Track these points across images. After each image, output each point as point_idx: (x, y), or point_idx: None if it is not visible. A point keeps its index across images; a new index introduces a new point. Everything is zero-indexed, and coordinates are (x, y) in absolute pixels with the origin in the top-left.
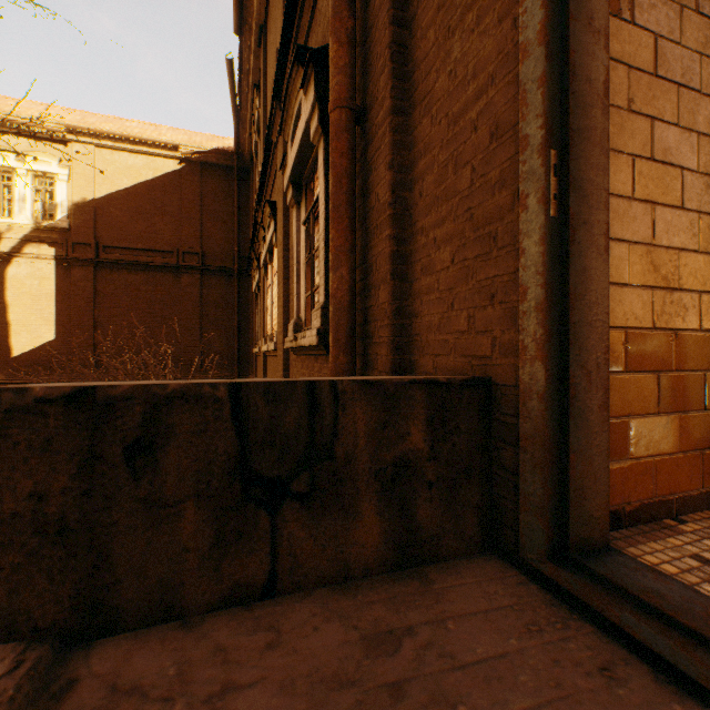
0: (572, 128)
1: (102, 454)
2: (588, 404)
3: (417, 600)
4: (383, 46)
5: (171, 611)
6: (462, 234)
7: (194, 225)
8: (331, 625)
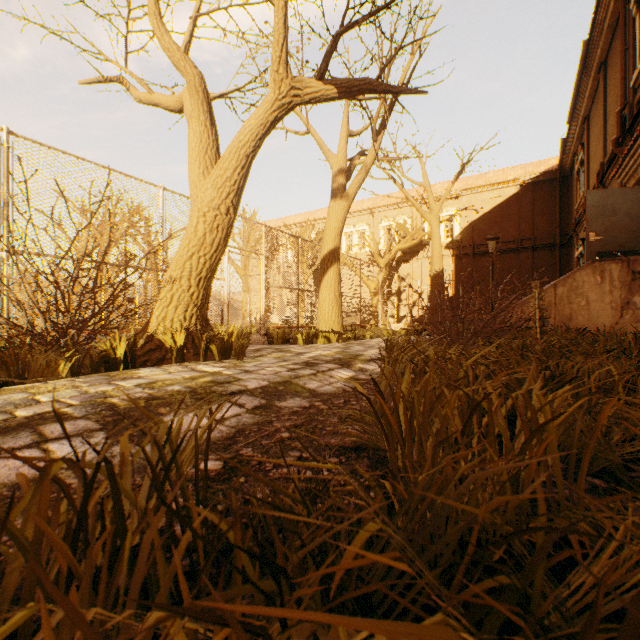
0: None
1: None
2: None
3: None
4: None
5: None
6: None
7: (527, 222)
8: None
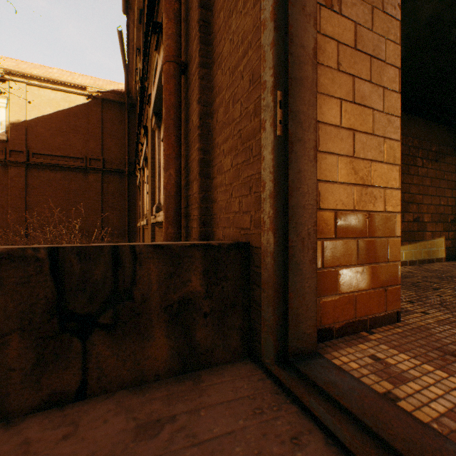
0: (291, 77)
1: None
2: (302, 259)
3: (186, 395)
4: (195, 21)
5: None
6: (236, 147)
7: (98, 141)
8: (118, 418)
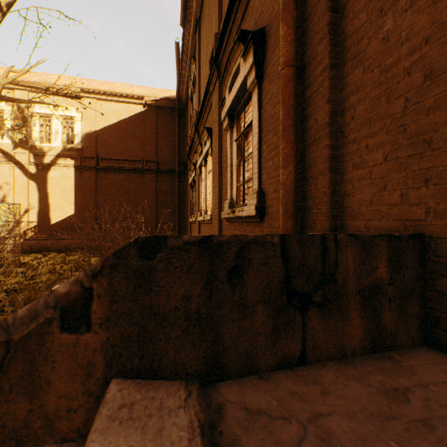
0: None
1: (216, 275)
2: None
3: (398, 372)
4: (321, 25)
5: (251, 369)
6: (394, 142)
7: (152, 144)
8: (352, 383)
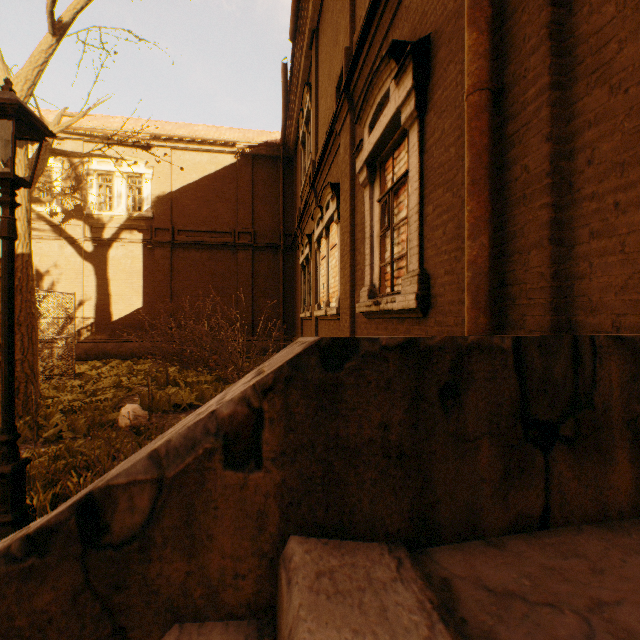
0: None
1: (423, 394)
2: None
3: None
4: (535, 27)
5: (473, 531)
6: None
7: (247, 209)
8: (634, 559)
